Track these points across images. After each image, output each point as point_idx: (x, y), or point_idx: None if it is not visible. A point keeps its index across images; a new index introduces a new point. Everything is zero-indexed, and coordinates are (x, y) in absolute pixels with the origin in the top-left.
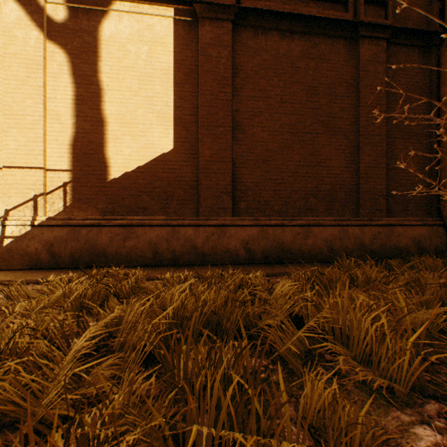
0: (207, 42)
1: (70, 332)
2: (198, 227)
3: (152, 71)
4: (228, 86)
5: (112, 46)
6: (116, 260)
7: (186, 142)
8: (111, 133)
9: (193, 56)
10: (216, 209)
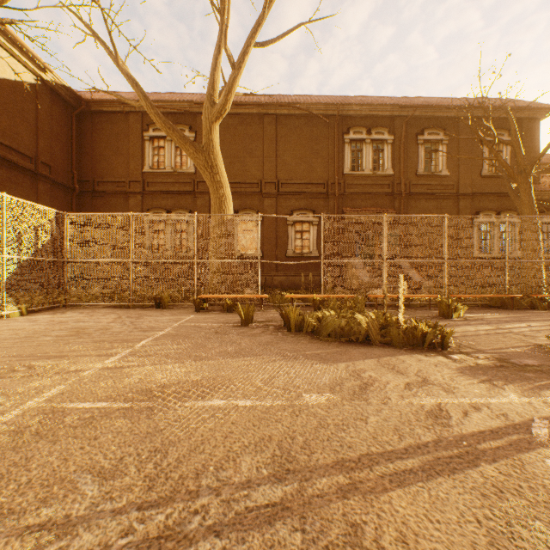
0: None
1: None
2: None
3: None
4: None
5: None
6: None
7: None
8: None
9: None
10: None
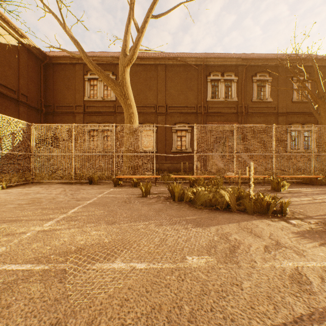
0: None
1: None
2: None
3: None
4: None
5: None
6: None
7: None
8: None
9: None
10: None
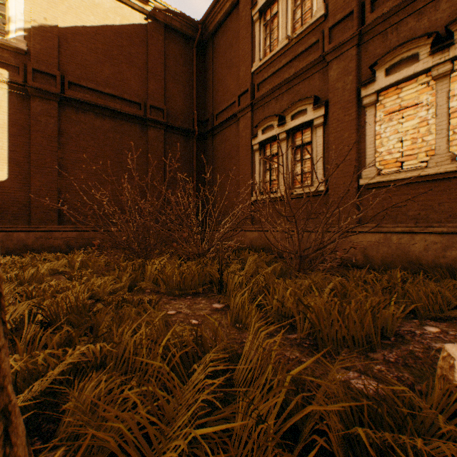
0: (38, 112)
1: None
2: (30, 232)
3: None
4: (55, 142)
5: None
6: None
7: (20, 175)
8: None
9: (27, 118)
10: (46, 221)
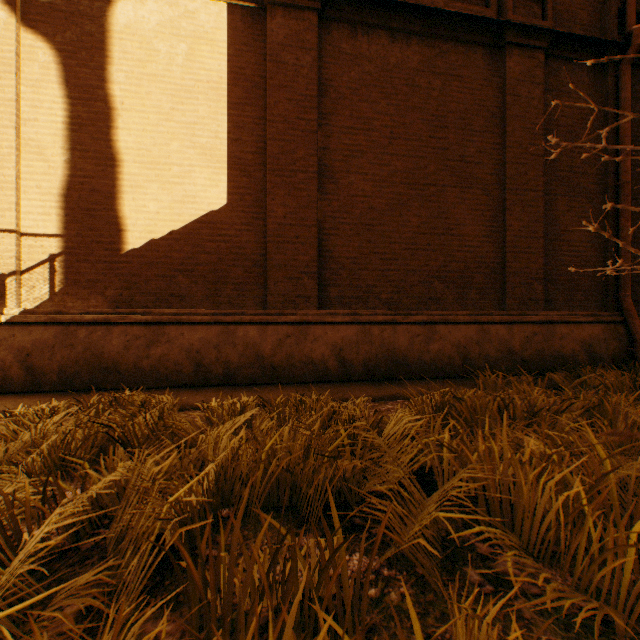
0: (279, 41)
1: (26, 515)
2: (266, 325)
3: (194, 83)
4: (312, 110)
5: (129, 41)
6: (136, 377)
7: (246, 195)
8: (128, 178)
9: (258, 62)
10: (294, 298)
